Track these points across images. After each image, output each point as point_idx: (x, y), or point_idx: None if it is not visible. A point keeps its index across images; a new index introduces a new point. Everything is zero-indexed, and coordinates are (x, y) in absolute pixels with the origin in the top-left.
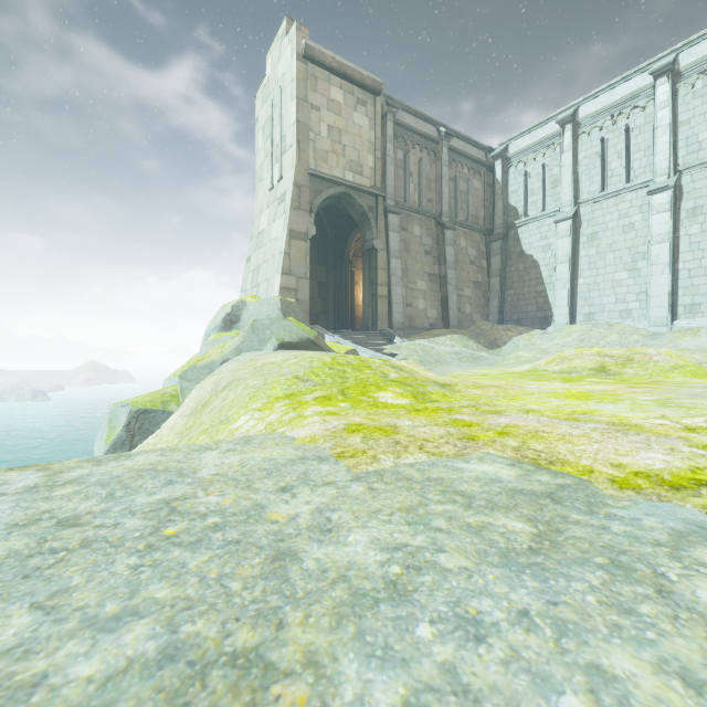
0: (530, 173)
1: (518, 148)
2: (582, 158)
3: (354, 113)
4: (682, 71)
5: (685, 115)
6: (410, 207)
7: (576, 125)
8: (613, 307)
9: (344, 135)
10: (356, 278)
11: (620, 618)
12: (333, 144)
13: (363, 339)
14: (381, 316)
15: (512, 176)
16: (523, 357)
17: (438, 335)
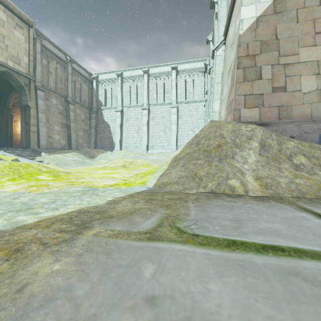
0: (107, 90)
1: (102, 78)
2: (124, 91)
3: (14, 30)
4: (150, 74)
5: (151, 88)
6: (50, 89)
7: (122, 78)
8: (133, 145)
9: (7, 39)
10: (14, 118)
11: (89, 197)
12: None
13: (21, 153)
14: (33, 141)
15: (100, 88)
16: (102, 162)
17: (66, 152)
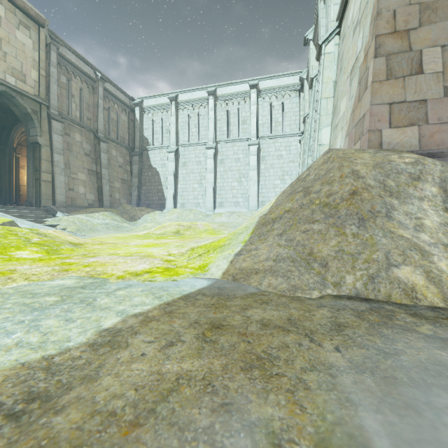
0: (155, 121)
1: (149, 104)
2: (180, 122)
3: (16, 30)
4: (218, 96)
5: (219, 117)
6: (72, 119)
7: (177, 103)
8: (193, 201)
9: (5, 44)
10: (21, 163)
11: (63, 313)
12: None
13: (26, 213)
14: (45, 196)
15: (145, 119)
16: (147, 226)
17: (94, 212)
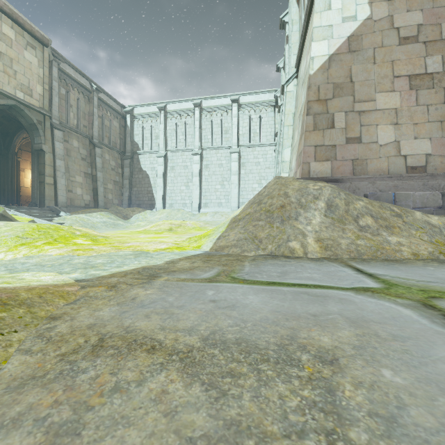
0: (145, 128)
1: (139, 112)
2: (169, 129)
3: (24, 50)
4: (203, 108)
5: (204, 126)
6: (71, 127)
7: (166, 112)
8: (180, 202)
9: (15, 63)
10: (21, 166)
11: (144, 259)
12: (4, 66)
13: (35, 213)
14: (48, 197)
15: (136, 125)
16: (141, 224)
17: (91, 211)
